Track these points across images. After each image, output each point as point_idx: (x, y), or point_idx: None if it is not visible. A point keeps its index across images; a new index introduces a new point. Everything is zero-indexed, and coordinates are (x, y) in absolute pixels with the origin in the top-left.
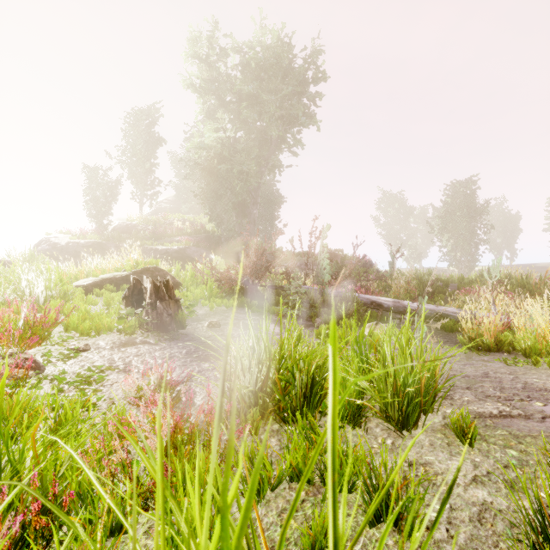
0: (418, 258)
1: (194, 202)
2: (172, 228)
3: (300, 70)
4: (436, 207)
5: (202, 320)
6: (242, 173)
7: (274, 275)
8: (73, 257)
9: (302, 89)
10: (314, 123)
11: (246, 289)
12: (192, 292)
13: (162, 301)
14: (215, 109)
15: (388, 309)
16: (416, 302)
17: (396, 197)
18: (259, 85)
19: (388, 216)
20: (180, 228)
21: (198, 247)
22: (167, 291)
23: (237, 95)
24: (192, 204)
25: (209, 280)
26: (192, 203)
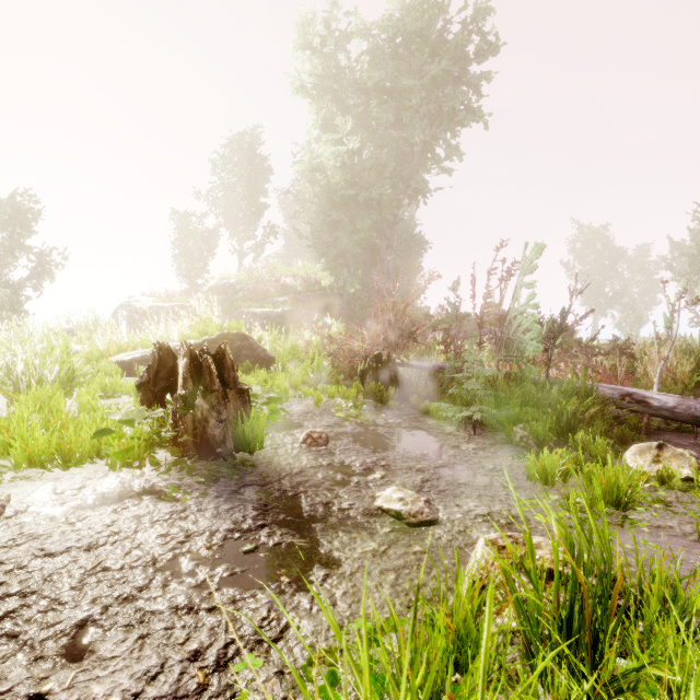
0: (638, 323)
1: (309, 254)
2: (277, 285)
3: (457, 40)
4: (670, 243)
5: (297, 425)
6: (371, 203)
7: (421, 347)
8: (156, 325)
9: (460, 71)
10: (480, 118)
11: (377, 368)
12: (290, 373)
13: (208, 392)
14: (333, 117)
15: (666, 413)
16: (699, 396)
17: (598, 233)
18: (395, 67)
19: (584, 263)
20: (288, 284)
21: (310, 309)
22: (220, 373)
23: (364, 95)
24: (307, 258)
25: (316, 353)
26: (306, 255)
